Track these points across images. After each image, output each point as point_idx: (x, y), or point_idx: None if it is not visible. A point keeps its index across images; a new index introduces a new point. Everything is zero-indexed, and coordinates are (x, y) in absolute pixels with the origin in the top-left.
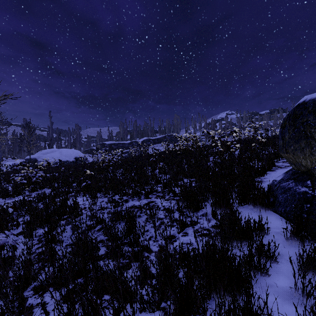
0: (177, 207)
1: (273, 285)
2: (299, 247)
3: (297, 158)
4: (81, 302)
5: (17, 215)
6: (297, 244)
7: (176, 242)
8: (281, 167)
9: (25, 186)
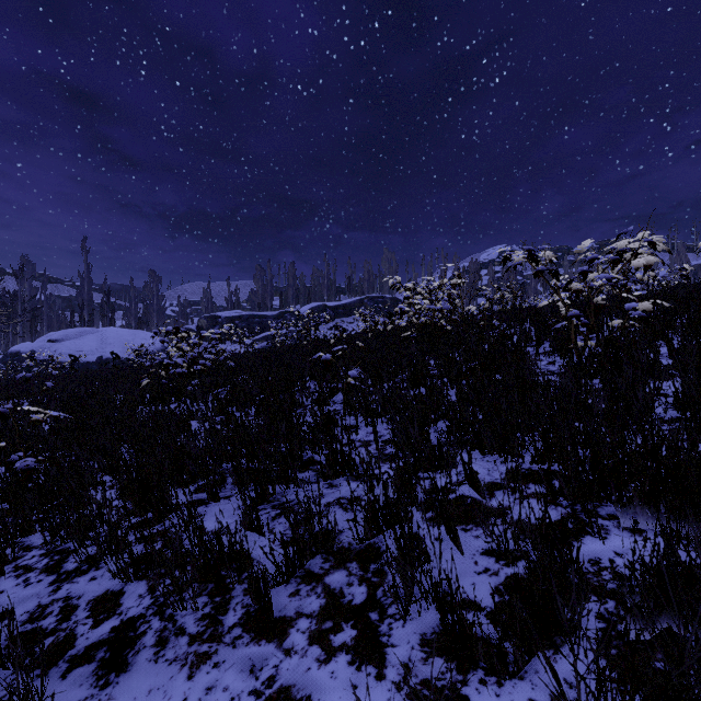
0: None
1: None
2: None
3: None
4: None
5: None
6: None
7: None
8: None
9: None
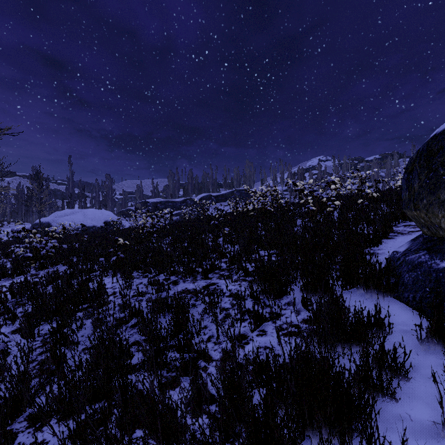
0: (251, 291)
1: (405, 417)
2: (441, 354)
3: (434, 218)
4: (96, 444)
5: (15, 303)
6: (442, 350)
7: (248, 345)
8: (403, 233)
9: (31, 262)
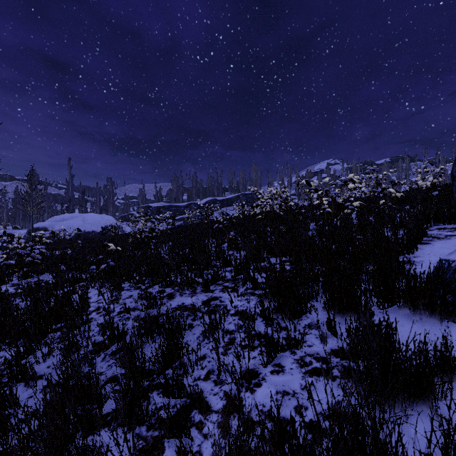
0: (261, 309)
1: None
2: None
3: None
4: None
5: None
6: None
7: (259, 387)
8: (439, 237)
9: (16, 270)
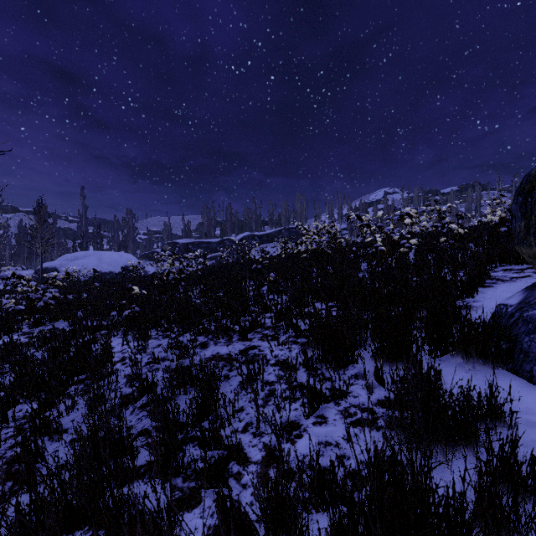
0: (304, 358)
1: None
2: None
3: None
4: None
5: None
6: None
7: (301, 438)
8: (503, 279)
9: (25, 317)
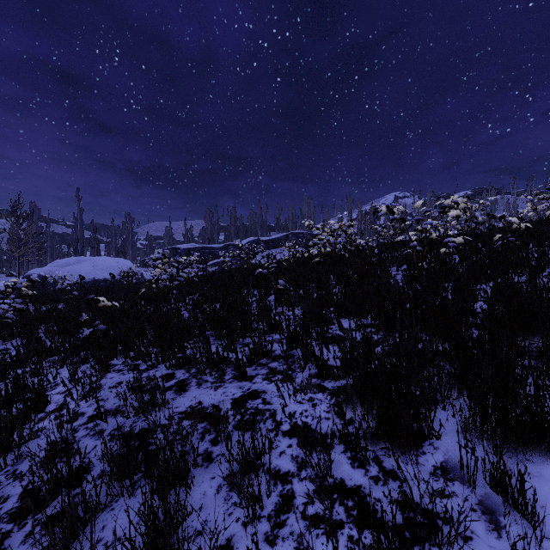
0: (342, 428)
1: None
2: None
3: None
4: None
5: None
6: None
7: None
8: None
9: None
